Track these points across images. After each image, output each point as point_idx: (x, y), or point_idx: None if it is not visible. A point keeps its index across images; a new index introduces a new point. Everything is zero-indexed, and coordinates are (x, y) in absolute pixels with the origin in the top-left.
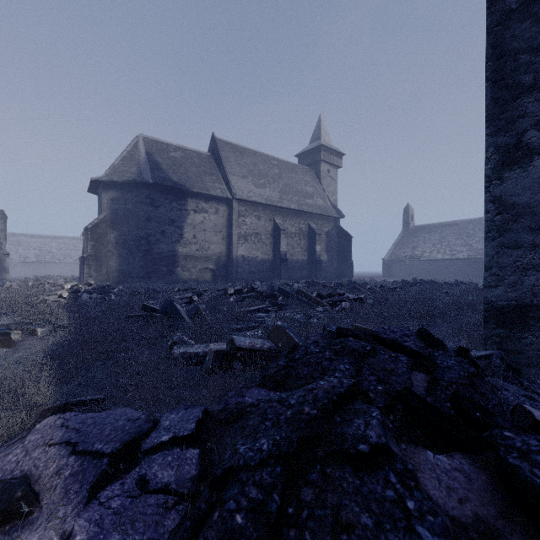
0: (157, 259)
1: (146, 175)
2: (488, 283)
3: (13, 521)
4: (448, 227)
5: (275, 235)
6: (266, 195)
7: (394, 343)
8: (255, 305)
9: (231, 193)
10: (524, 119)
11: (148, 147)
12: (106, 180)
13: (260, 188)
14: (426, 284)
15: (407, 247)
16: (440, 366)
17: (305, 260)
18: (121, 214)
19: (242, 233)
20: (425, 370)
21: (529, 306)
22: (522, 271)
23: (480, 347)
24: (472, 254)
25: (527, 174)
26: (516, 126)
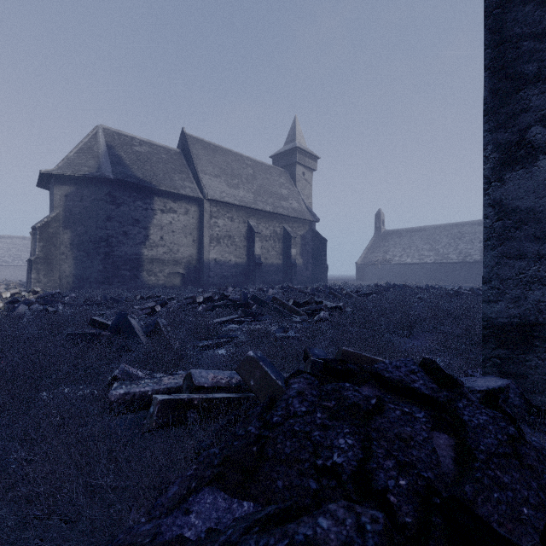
0: (119, 262)
1: (106, 169)
2: (487, 297)
3: None
4: (416, 232)
5: (249, 238)
6: (239, 196)
7: (400, 385)
8: (226, 315)
9: (202, 193)
10: (527, 113)
11: (109, 139)
12: (59, 174)
13: (233, 189)
14: (399, 289)
15: (379, 251)
16: (469, 425)
17: (280, 264)
18: (76, 212)
19: (214, 235)
20: (447, 428)
21: (534, 324)
22: (526, 284)
23: (474, 366)
24: (438, 258)
25: (531, 175)
26: (519, 121)
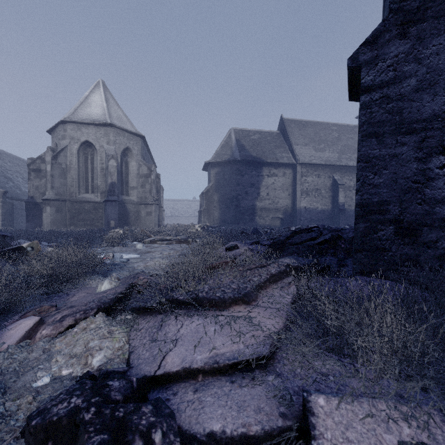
0: (243, 211)
1: (236, 155)
2: None
3: (235, 249)
4: None
5: (333, 189)
6: (325, 157)
7: None
8: None
9: (295, 159)
10: None
11: (237, 135)
12: (213, 162)
13: (320, 152)
14: None
15: None
16: None
17: None
18: (221, 182)
19: (304, 189)
20: None
21: None
22: None
23: None
24: None
25: None
26: None
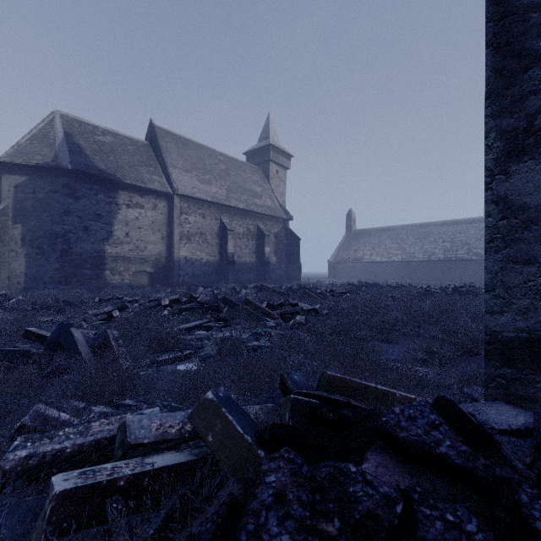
0: (78, 260)
1: (63, 159)
2: (490, 307)
3: None
4: (385, 232)
5: (222, 236)
6: (211, 192)
7: (421, 451)
8: (194, 319)
9: (172, 188)
10: (537, 96)
11: (68, 126)
12: (7, 162)
13: (205, 184)
14: (371, 287)
15: (350, 250)
16: None
17: (254, 262)
18: (28, 205)
19: (185, 232)
20: (507, 537)
21: None
22: (536, 293)
23: (469, 382)
24: (405, 257)
25: None
26: (527, 104)
